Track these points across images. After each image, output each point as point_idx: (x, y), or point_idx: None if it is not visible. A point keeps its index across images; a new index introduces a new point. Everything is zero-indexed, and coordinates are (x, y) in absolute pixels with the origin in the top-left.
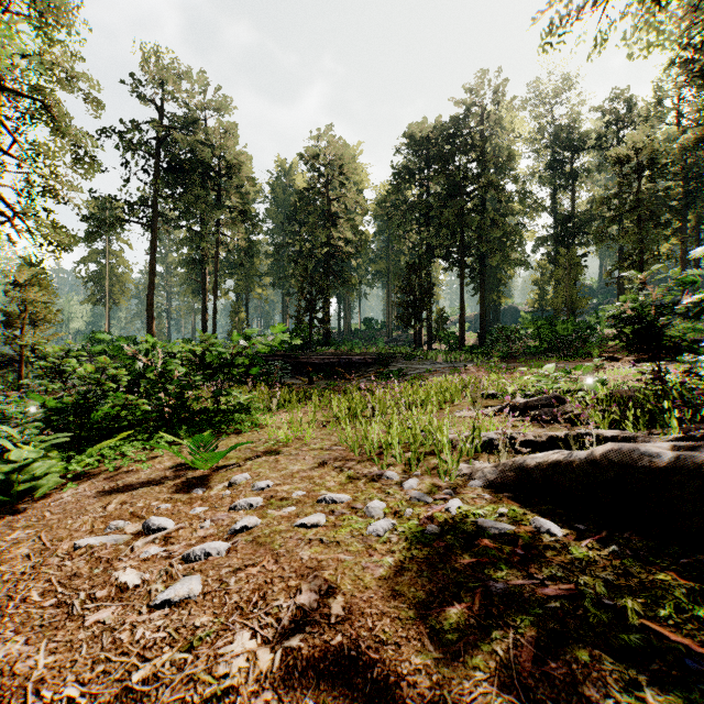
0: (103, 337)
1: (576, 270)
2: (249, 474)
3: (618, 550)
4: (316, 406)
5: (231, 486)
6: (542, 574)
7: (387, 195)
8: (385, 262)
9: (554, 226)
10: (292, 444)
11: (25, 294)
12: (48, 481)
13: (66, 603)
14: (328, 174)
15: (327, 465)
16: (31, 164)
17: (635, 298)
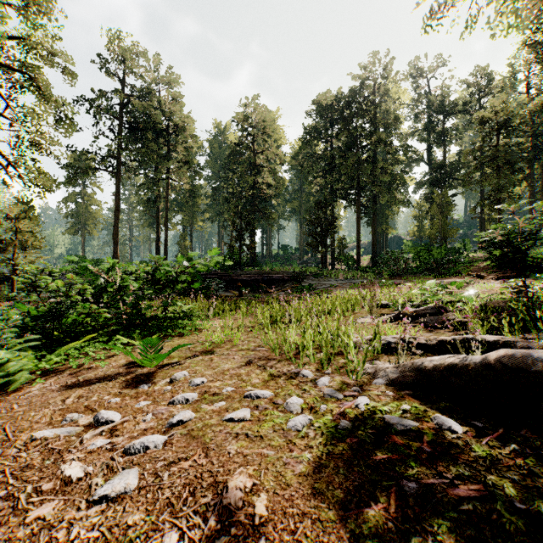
0: (74, 258)
1: (448, 207)
2: (187, 371)
3: (518, 449)
4: (244, 314)
5: (172, 382)
6: (451, 473)
7: (300, 149)
8: (298, 201)
9: (430, 173)
10: (224, 346)
11: (17, 225)
12: (21, 377)
13: (14, 496)
14: (254, 133)
15: (252, 364)
16: (22, 124)
17: (503, 227)
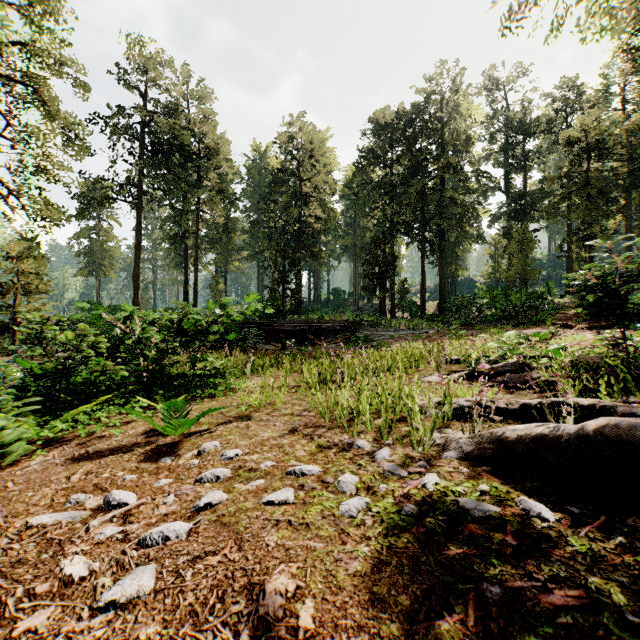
0: (84, 305)
1: (529, 244)
2: (219, 441)
3: (625, 542)
4: (287, 371)
5: (200, 455)
6: (543, 574)
7: (354, 175)
8: (352, 237)
9: (508, 204)
10: (263, 410)
11: (19, 266)
12: (19, 448)
13: (1, 600)
14: (299, 156)
15: (297, 432)
16: (25, 146)
17: (597, 267)
